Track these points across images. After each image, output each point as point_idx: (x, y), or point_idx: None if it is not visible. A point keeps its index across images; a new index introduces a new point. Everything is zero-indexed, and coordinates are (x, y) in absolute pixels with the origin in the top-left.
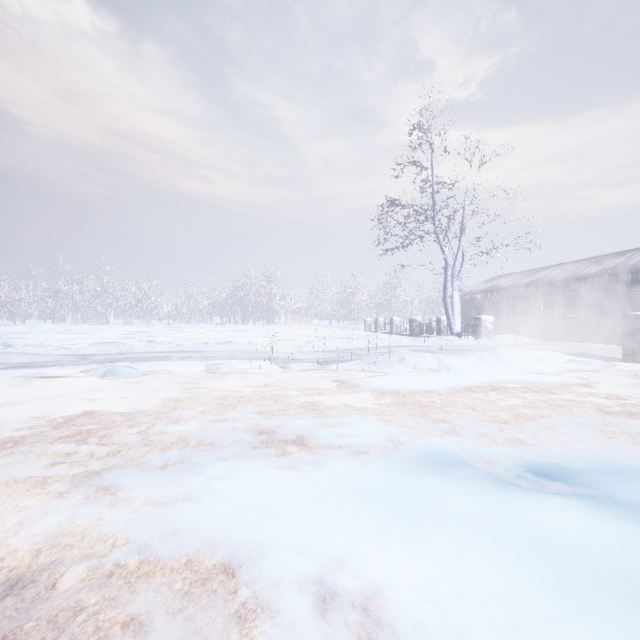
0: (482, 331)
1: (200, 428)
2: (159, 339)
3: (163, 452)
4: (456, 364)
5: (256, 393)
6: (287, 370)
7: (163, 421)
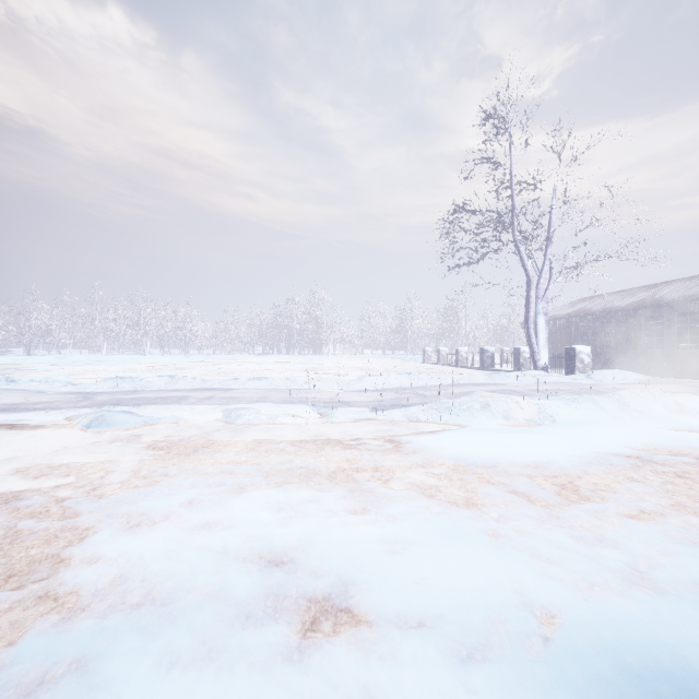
0: (576, 365)
1: (166, 549)
2: (191, 372)
3: (62, 629)
4: (563, 414)
5: (281, 462)
6: (330, 420)
7: (115, 525)
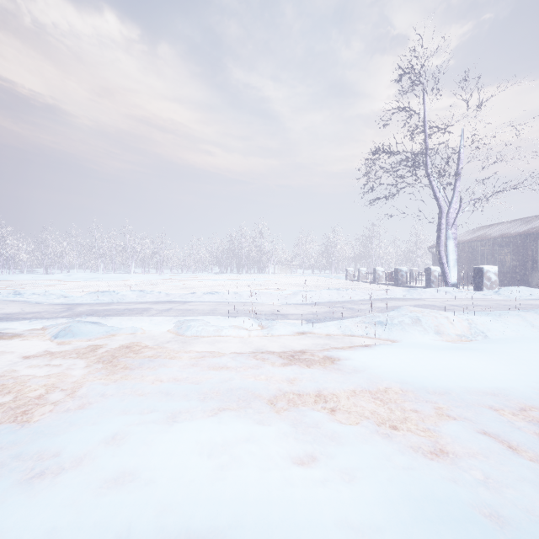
0: (484, 282)
1: (54, 526)
2: (161, 287)
3: None
4: (494, 330)
5: (221, 381)
6: (270, 332)
7: (16, 474)
